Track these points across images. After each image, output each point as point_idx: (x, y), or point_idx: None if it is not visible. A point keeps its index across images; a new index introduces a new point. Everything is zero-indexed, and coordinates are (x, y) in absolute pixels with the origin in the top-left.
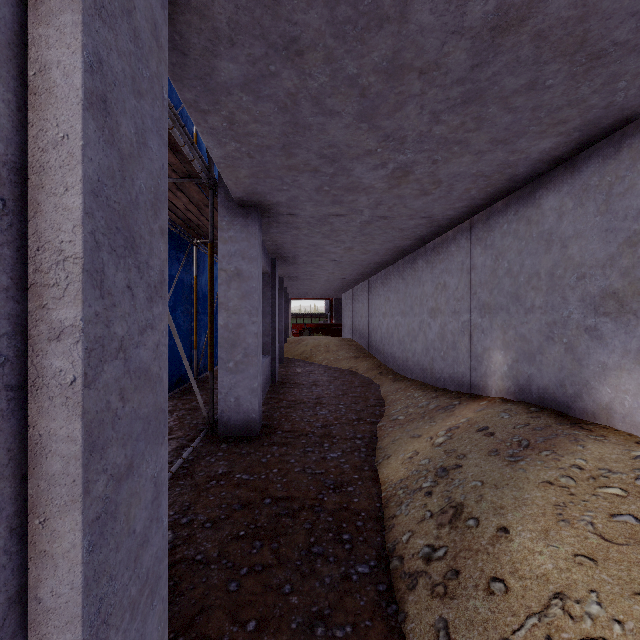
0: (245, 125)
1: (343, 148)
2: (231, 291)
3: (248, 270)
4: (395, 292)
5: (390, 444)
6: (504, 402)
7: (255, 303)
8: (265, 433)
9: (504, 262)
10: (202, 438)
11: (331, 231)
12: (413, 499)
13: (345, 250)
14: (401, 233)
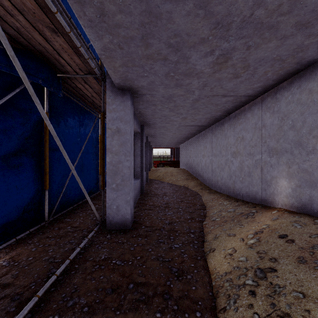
0: (113, 16)
1: (184, 37)
2: (114, 141)
3: (124, 128)
4: (210, 143)
5: (213, 239)
6: (290, 213)
7: (128, 148)
8: (134, 227)
9: (288, 121)
10: (95, 231)
11: (174, 106)
12: (239, 296)
13: (182, 119)
14: (216, 107)
